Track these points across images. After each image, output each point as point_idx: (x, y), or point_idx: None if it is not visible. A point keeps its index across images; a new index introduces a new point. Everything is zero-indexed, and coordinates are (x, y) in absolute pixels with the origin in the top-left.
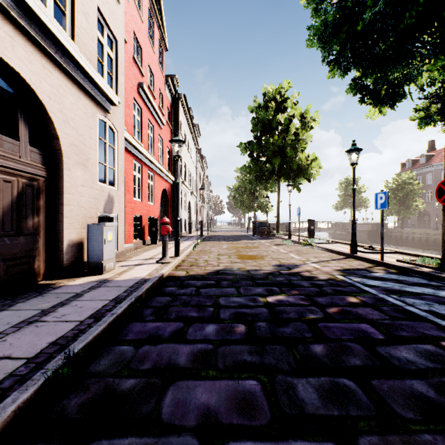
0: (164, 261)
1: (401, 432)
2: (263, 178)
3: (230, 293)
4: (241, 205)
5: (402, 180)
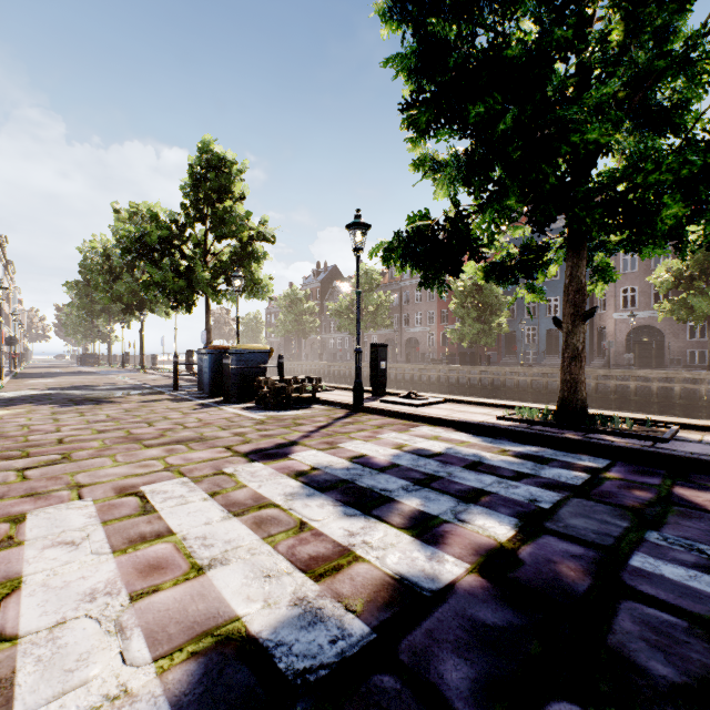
0: (12, 370)
1: (69, 374)
2: (94, 314)
3: (48, 373)
4: (75, 334)
5: (250, 318)
